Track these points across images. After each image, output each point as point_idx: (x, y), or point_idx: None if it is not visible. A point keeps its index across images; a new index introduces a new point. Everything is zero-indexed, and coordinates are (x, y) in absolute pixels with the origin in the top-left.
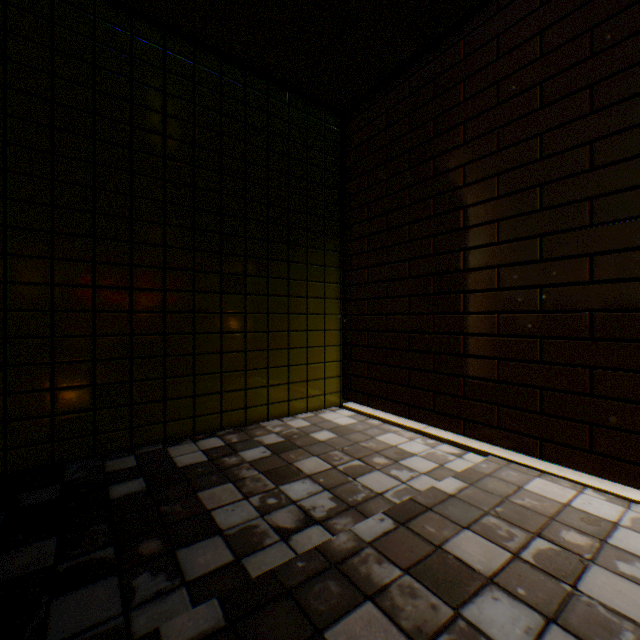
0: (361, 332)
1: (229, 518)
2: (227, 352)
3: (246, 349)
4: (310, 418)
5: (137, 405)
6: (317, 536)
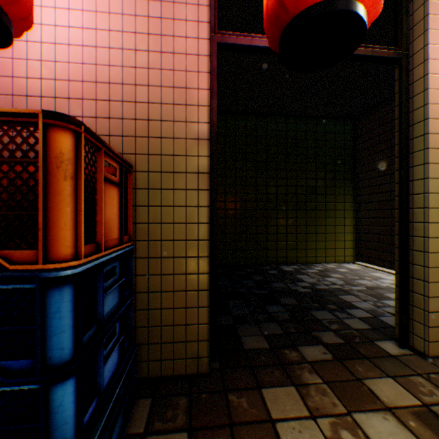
0: (364, 226)
1: (307, 280)
2: (298, 233)
3: (306, 232)
4: (336, 265)
5: (268, 250)
6: (337, 286)
